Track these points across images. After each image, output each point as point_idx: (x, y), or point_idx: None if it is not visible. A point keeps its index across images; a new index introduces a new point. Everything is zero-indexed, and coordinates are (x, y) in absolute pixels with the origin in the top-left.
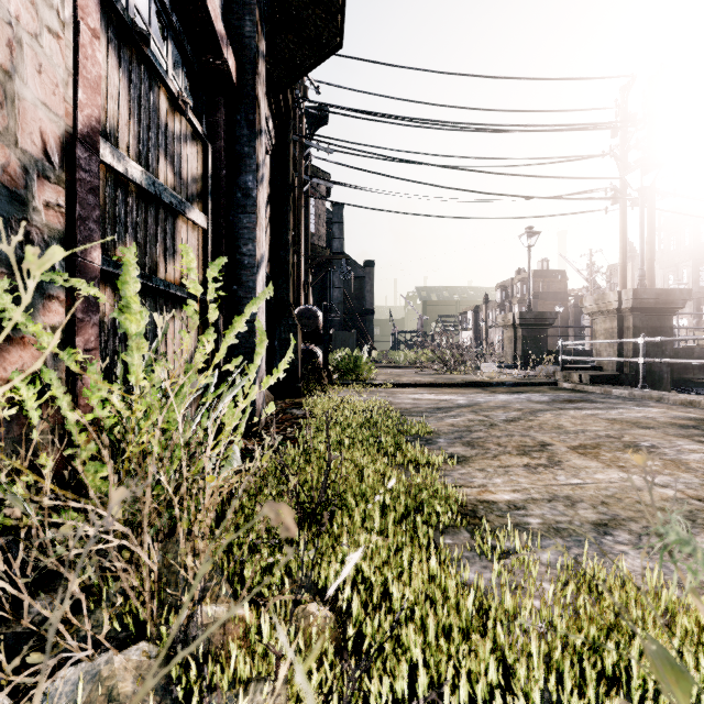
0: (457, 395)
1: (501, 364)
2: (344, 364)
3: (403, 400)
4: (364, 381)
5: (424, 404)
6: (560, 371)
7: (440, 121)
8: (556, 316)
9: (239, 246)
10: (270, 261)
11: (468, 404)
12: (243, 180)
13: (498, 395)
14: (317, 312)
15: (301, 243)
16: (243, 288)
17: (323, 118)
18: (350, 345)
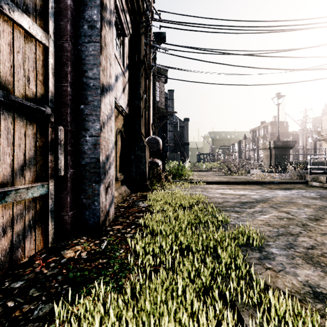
0: (248, 190)
1: (262, 170)
2: (175, 170)
3: (214, 195)
4: (186, 180)
5: (230, 198)
6: (309, 174)
7: (231, 26)
8: (295, 142)
9: (85, 71)
10: (128, 106)
11: (261, 199)
12: (89, 14)
13: (276, 191)
14: (158, 140)
15: (150, 101)
16: (89, 107)
17: (163, 38)
18: (177, 160)
